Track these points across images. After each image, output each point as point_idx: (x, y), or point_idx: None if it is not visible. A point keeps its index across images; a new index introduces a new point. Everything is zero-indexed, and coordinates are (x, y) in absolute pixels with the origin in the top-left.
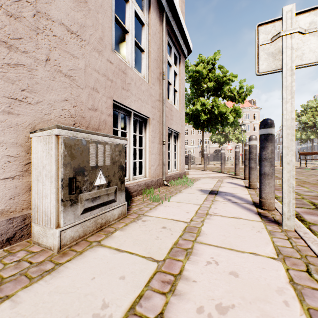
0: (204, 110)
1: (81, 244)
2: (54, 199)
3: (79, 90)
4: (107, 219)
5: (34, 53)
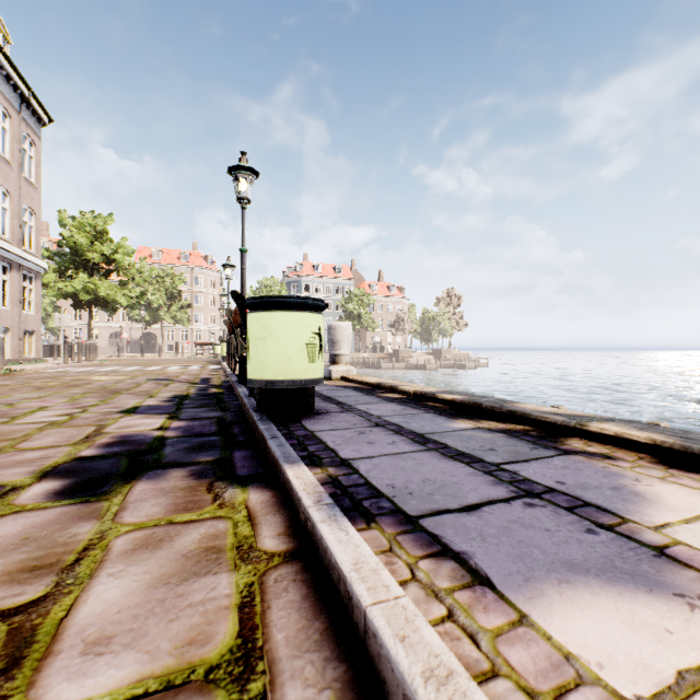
0: (86, 289)
1: None
2: None
3: None
4: None
5: None
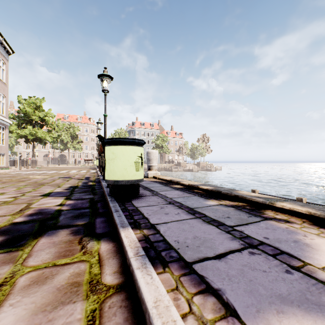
0: (31, 133)
1: None
2: None
3: None
4: None
5: None
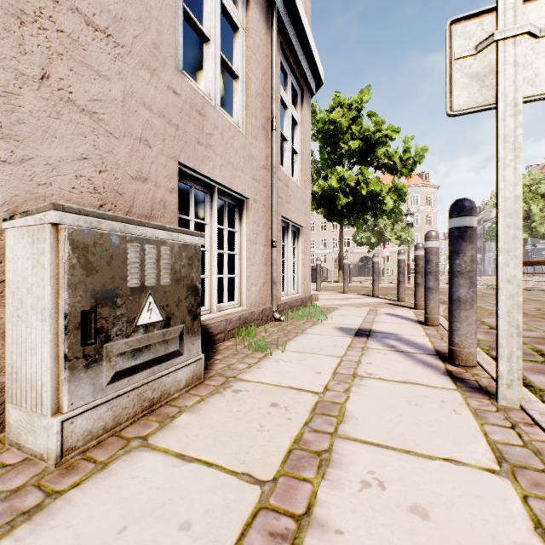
0: (343, 188)
1: (107, 445)
2: (48, 357)
3: (112, 141)
4: (163, 391)
5: (15, 61)
